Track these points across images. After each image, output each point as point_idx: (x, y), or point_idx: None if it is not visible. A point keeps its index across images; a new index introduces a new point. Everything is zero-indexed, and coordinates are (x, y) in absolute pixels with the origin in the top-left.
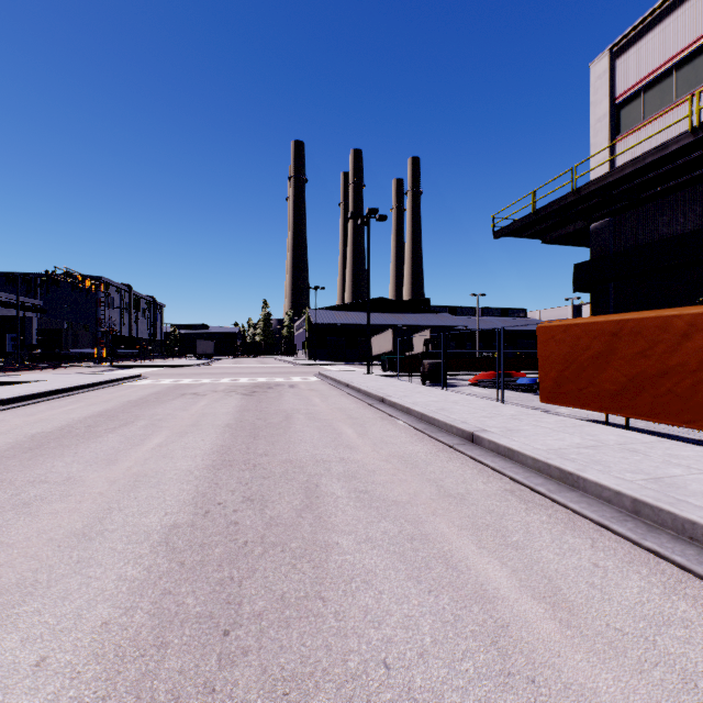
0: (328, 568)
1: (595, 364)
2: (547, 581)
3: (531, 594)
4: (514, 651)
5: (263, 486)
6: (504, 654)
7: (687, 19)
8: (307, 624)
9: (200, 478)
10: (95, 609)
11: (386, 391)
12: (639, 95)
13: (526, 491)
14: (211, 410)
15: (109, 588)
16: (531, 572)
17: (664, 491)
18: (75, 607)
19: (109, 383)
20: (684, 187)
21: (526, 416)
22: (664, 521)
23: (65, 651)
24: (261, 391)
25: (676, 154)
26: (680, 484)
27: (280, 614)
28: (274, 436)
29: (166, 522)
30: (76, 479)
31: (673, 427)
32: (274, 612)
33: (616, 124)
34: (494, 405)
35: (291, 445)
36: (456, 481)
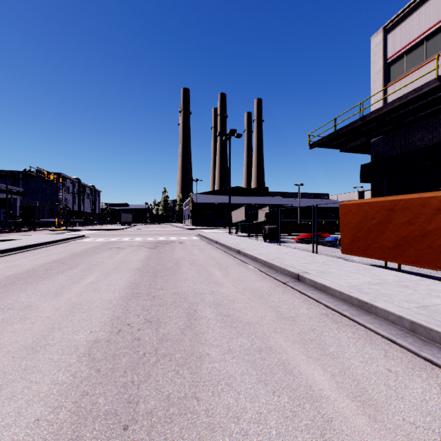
0: (202, 373)
1: (378, 228)
2: (356, 383)
3: (346, 394)
4: None
5: (158, 311)
6: None
7: (433, 8)
8: (185, 420)
9: (116, 305)
10: (31, 407)
11: (241, 246)
12: (402, 56)
13: (336, 315)
14: (128, 258)
15: (44, 390)
16: (344, 376)
17: (431, 316)
18: (17, 407)
19: (63, 241)
20: (432, 115)
21: (332, 263)
22: (433, 337)
23: None
24: (161, 246)
25: (427, 94)
26: None
27: (166, 411)
28: (167, 276)
29: (90, 338)
30: (32, 306)
31: (428, 270)
32: (161, 410)
33: (388, 76)
34: (311, 255)
35: (179, 282)
36: (288, 307)
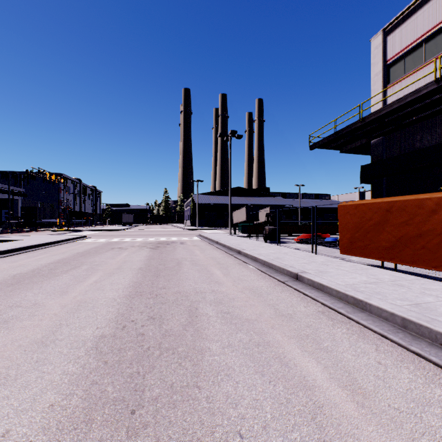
0: (203, 365)
1: (375, 229)
2: (348, 374)
3: (337, 384)
4: (327, 425)
5: (161, 309)
6: (320, 426)
7: (432, 10)
8: (187, 405)
9: (120, 303)
10: (45, 395)
11: (241, 246)
12: (402, 58)
13: (332, 312)
14: (130, 258)
15: (56, 380)
16: (336, 368)
17: (422, 313)
18: (32, 394)
19: (65, 241)
20: (430, 117)
21: (331, 263)
22: (423, 333)
23: (23, 426)
24: (162, 246)
25: (425, 96)
26: (432, 308)
27: (170, 398)
28: (169, 276)
29: (97, 333)
30: (40, 304)
31: (425, 270)
32: (165, 397)
33: (387, 77)
34: (310, 255)
35: (180, 281)
36: (286, 305)
